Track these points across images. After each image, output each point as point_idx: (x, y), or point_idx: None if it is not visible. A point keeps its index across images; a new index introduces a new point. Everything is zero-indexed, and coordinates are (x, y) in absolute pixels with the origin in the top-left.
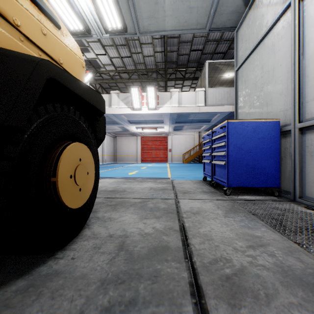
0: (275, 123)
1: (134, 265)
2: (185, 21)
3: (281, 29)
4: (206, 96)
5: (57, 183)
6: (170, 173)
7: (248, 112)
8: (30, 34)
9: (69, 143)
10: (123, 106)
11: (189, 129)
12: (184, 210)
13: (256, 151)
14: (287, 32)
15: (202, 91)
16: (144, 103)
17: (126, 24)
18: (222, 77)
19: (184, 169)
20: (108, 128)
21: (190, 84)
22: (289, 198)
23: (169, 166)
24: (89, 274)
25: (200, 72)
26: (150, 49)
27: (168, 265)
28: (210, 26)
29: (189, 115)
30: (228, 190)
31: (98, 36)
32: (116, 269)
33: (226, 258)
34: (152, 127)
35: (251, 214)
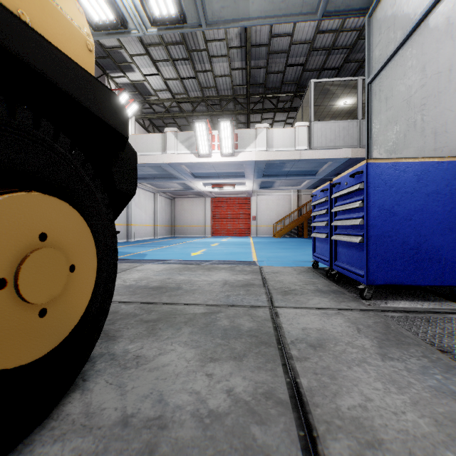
0: None
1: None
2: (283, 0)
3: None
4: (310, 134)
5: None
6: (256, 253)
7: (394, 150)
8: None
9: (1, 194)
10: (184, 151)
11: (283, 187)
12: (291, 337)
13: (423, 218)
14: None
15: (304, 127)
16: (216, 146)
17: (184, 9)
18: (336, 106)
19: (276, 246)
20: (162, 186)
21: (285, 118)
22: None
23: (253, 242)
24: None
25: (300, 100)
26: (225, 65)
27: None
28: (325, 8)
29: (283, 164)
30: (368, 289)
31: (140, 31)
32: None
33: None
34: (227, 184)
35: (436, 349)
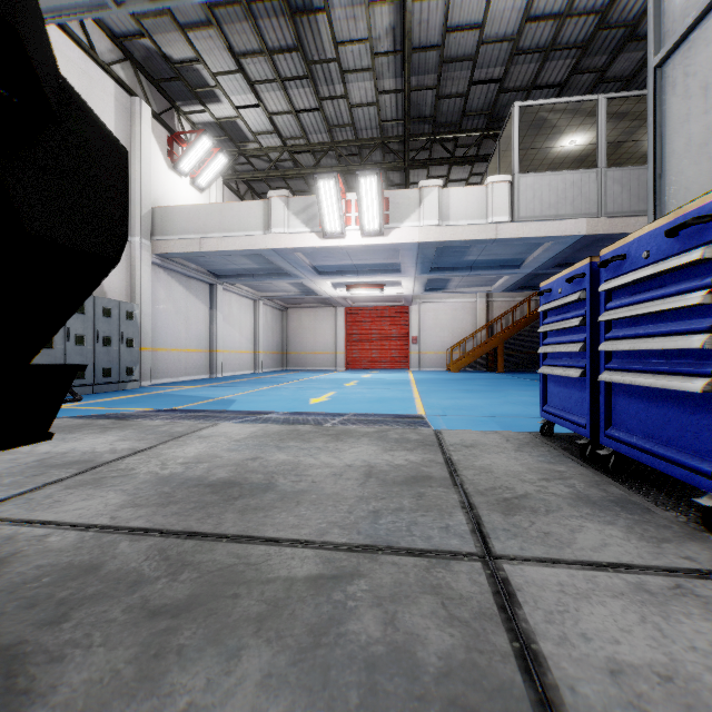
0: None
1: None
2: None
3: None
4: (514, 196)
5: None
6: (422, 400)
7: None
8: None
9: None
10: (300, 229)
11: (463, 288)
12: None
13: None
14: None
15: (504, 183)
16: (353, 219)
17: None
18: (556, 149)
19: (454, 387)
20: (266, 288)
21: (466, 175)
22: None
23: (415, 380)
24: None
25: (493, 144)
26: (368, 86)
27: None
28: None
29: (466, 249)
30: None
31: None
32: None
33: None
34: (372, 284)
35: None
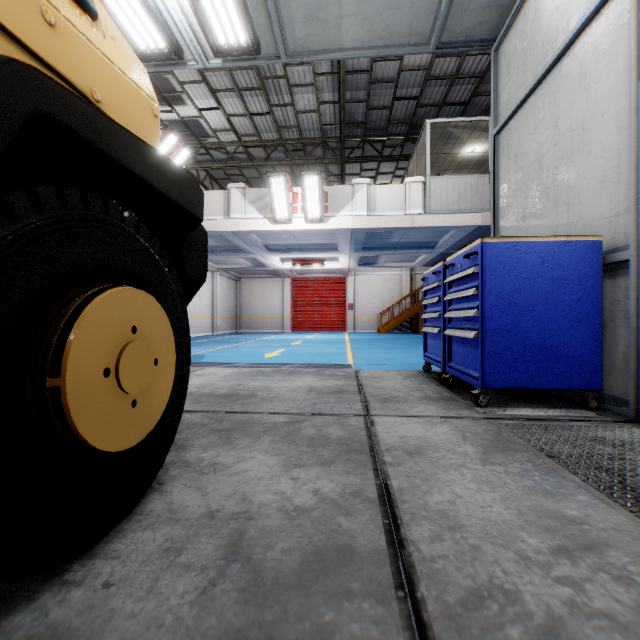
0: (591, 245)
1: (262, 610)
2: (385, 28)
3: (602, 35)
4: (426, 193)
5: (64, 392)
6: (353, 354)
7: (524, 222)
8: (10, 19)
9: (104, 290)
10: (255, 215)
11: (390, 263)
12: (386, 445)
13: (548, 309)
14: (618, 39)
15: (418, 183)
16: (298, 208)
17: (258, 37)
18: (461, 155)
19: (380, 345)
20: (223, 262)
21: (393, 169)
22: (623, 416)
23: (349, 339)
24: (140, 639)
25: (413, 145)
26: (311, 98)
27: (352, 609)
28: (439, 38)
29: (390, 233)
30: (484, 395)
31: (199, 62)
32: (215, 621)
33: (505, 587)
34: (314, 259)
35: (544, 455)
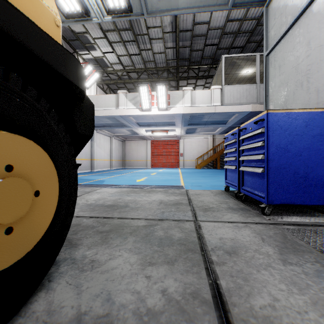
0: None
1: None
2: None
3: None
4: (222, 94)
5: None
6: (183, 180)
7: (285, 104)
8: None
9: None
10: (132, 107)
11: (202, 132)
12: (211, 245)
13: (309, 154)
14: None
15: (218, 89)
16: (154, 103)
17: (131, 2)
18: (240, 74)
19: (197, 175)
20: (116, 132)
21: (204, 83)
22: None
23: (181, 172)
24: None
25: (215, 70)
26: (161, 45)
27: None
28: (234, 1)
29: (203, 116)
30: (268, 208)
31: (99, 19)
32: None
33: None
34: (162, 130)
35: None
